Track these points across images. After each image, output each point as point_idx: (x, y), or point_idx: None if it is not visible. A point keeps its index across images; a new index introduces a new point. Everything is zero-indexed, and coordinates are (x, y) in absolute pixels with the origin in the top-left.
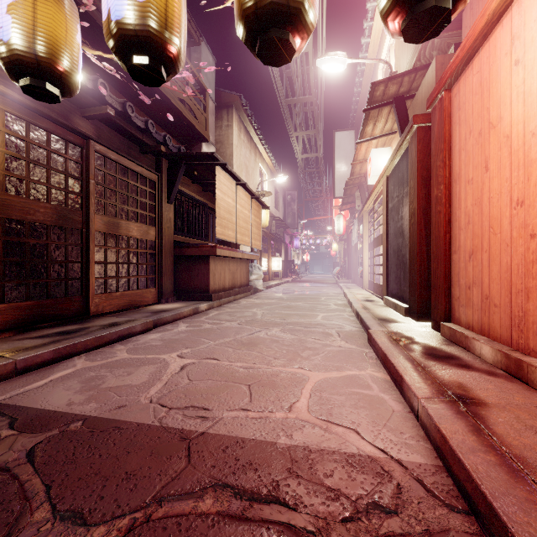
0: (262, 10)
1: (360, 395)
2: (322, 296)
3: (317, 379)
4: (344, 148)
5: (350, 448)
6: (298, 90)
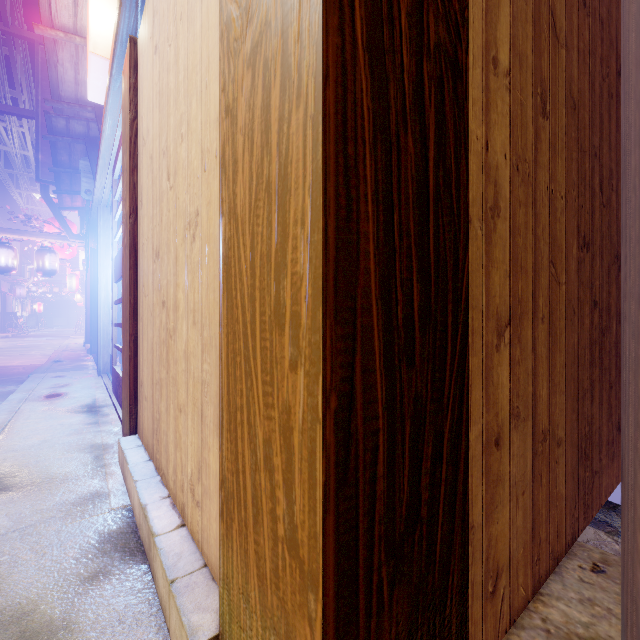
0: (1, 270)
1: (37, 361)
2: (45, 345)
3: (22, 361)
4: (74, 221)
5: (27, 364)
6: (20, 168)
